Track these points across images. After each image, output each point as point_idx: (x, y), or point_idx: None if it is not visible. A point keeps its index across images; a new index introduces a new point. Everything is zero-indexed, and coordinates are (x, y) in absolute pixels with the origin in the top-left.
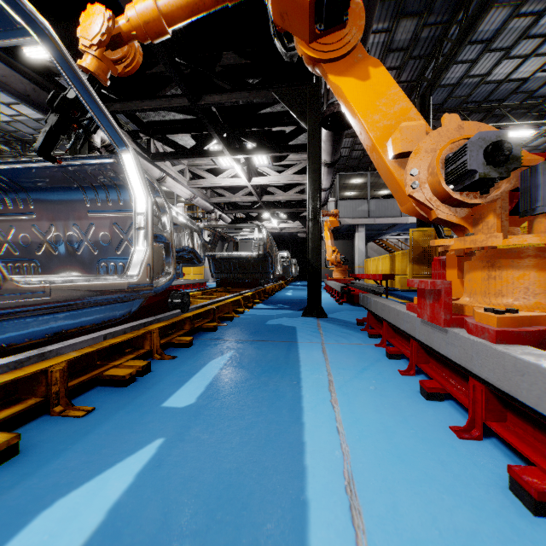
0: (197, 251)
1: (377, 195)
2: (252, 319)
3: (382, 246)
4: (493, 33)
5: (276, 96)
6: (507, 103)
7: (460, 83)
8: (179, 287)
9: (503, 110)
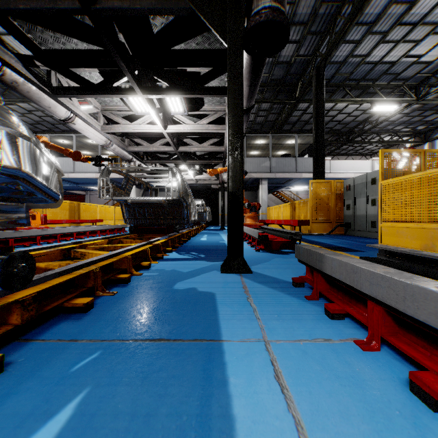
0: (36, 177)
1: (276, 155)
2: (157, 279)
3: (279, 197)
4: (376, 17)
5: (189, 3)
6: (378, 83)
7: (346, 61)
8: (94, 232)
9: (376, 88)
